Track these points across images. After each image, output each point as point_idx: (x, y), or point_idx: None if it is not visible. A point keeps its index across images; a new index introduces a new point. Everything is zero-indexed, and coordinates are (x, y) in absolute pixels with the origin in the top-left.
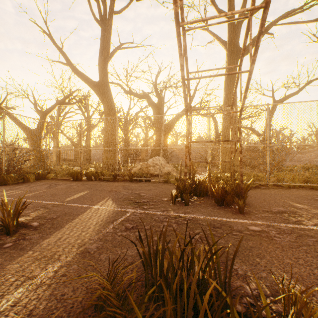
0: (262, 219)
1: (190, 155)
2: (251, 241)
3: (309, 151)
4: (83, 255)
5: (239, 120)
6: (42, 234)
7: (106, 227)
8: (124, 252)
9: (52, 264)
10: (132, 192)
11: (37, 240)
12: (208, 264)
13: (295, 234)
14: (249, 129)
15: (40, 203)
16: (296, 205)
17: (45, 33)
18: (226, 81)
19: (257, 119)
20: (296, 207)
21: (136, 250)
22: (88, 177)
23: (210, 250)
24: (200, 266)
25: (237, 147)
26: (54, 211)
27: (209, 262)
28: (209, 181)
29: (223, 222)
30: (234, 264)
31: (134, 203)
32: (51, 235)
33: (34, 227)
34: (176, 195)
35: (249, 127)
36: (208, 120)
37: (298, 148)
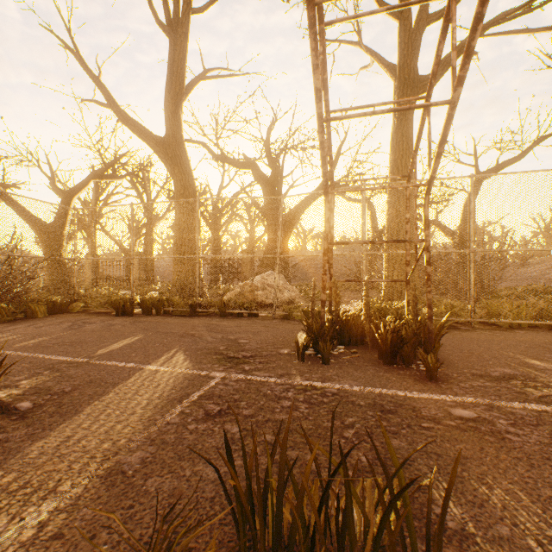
0: (474, 392)
1: (331, 269)
2: (461, 444)
3: (534, 263)
4: (109, 481)
5: (426, 201)
6: (35, 428)
7: (166, 412)
8: (198, 473)
9: (38, 504)
10: (224, 337)
11: (18, 444)
12: (387, 519)
13: (548, 426)
14: (433, 224)
15: (46, 361)
16: (533, 363)
17: (69, 49)
18: (394, 136)
19: (446, 205)
20: (534, 367)
21: (225, 466)
22: (145, 309)
23: (390, 485)
24: (368, 525)
25: (420, 253)
26: (70, 376)
27: (388, 514)
28: (368, 317)
29: (399, 399)
30: (436, 502)
31: (226, 360)
32: (52, 430)
33: (20, 413)
34: (305, 344)
35: (433, 220)
36: (363, 206)
37: (515, 258)
